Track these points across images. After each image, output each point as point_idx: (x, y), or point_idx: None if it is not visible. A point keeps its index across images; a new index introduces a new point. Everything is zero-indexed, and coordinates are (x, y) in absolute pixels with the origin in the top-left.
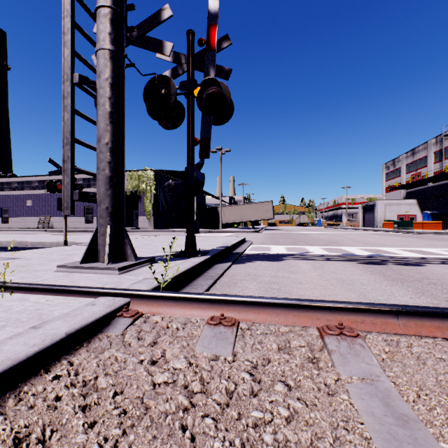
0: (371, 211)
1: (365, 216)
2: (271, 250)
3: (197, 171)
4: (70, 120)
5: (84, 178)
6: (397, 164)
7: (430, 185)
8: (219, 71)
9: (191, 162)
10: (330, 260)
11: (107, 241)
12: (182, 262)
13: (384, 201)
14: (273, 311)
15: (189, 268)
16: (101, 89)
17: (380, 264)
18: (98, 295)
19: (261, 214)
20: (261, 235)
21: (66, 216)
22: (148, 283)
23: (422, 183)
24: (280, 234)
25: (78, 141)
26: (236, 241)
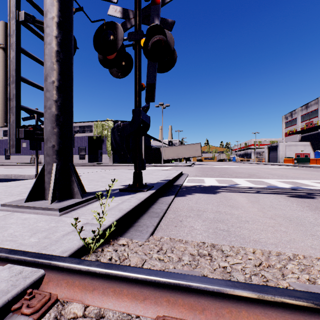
0: (274, 150)
1: (270, 154)
2: (205, 182)
3: (143, 113)
4: (15, 58)
5: None
6: (294, 115)
7: None
8: (163, 23)
9: (138, 106)
10: (260, 192)
11: (52, 179)
12: (128, 198)
13: (285, 143)
14: (263, 312)
15: (134, 206)
16: (48, 27)
17: (309, 197)
18: (4, 262)
19: (192, 153)
20: (193, 169)
21: (37, 154)
22: (82, 234)
23: (314, 129)
24: (207, 168)
25: (25, 80)
26: (176, 174)
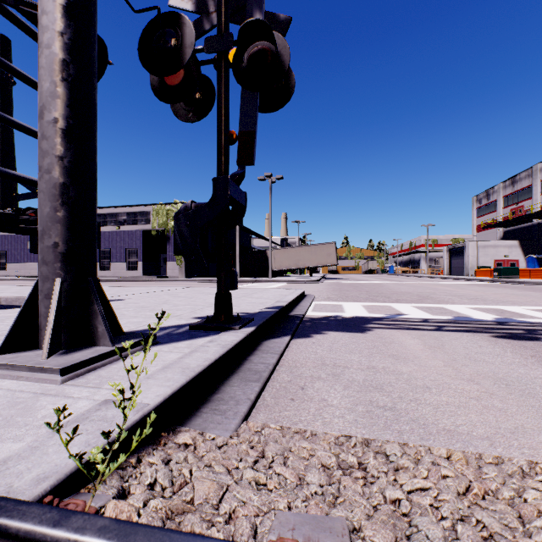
0: (459, 254)
1: (452, 261)
2: (345, 311)
3: (233, 185)
4: None
5: (99, 213)
6: (492, 196)
7: (536, 222)
8: (270, 21)
9: (224, 172)
10: (443, 329)
11: (51, 309)
12: (204, 343)
13: (477, 243)
14: None
15: (213, 361)
16: (44, 15)
17: (531, 338)
18: None
19: (321, 259)
20: (323, 286)
21: None
22: (95, 428)
23: (525, 220)
24: (348, 285)
25: (1, 118)
26: (294, 296)
